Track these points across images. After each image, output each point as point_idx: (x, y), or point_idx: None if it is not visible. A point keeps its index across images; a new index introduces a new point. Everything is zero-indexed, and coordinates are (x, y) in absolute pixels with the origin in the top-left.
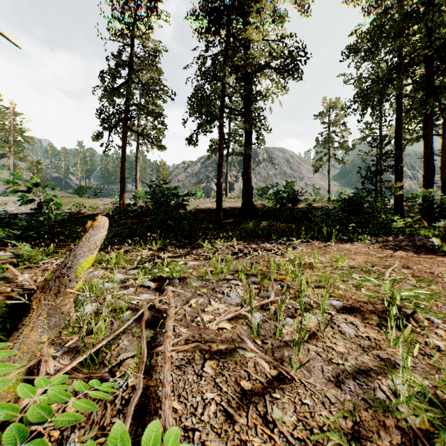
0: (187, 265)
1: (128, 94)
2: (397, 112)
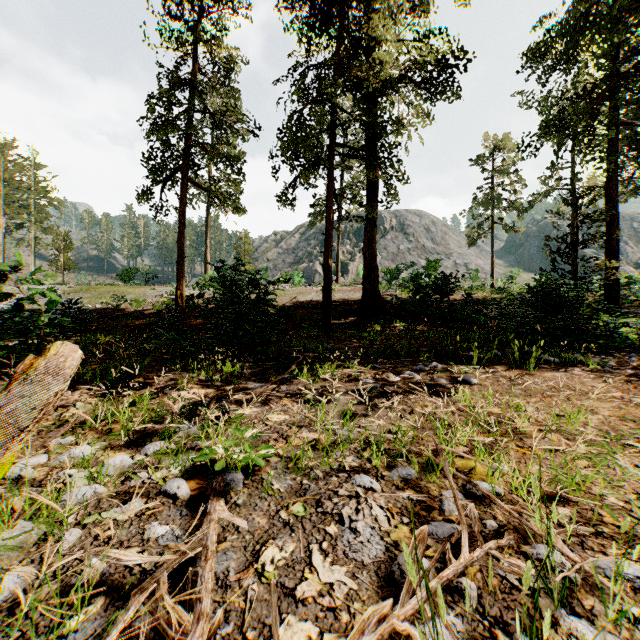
0: (268, 425)
1: (188, 128)
2: (609, 149)
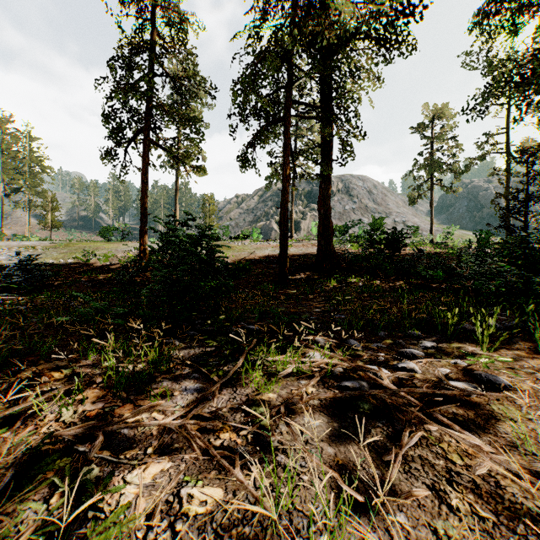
0: (176, 534)
1: (148, 89)
2: None
